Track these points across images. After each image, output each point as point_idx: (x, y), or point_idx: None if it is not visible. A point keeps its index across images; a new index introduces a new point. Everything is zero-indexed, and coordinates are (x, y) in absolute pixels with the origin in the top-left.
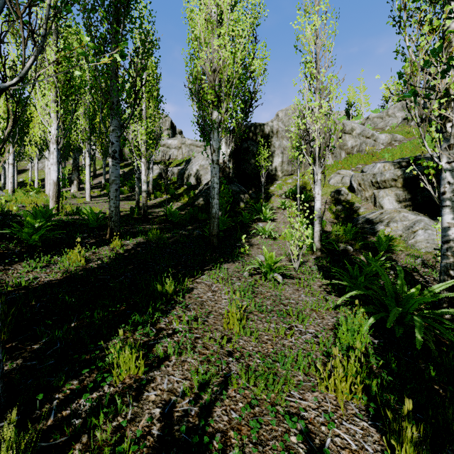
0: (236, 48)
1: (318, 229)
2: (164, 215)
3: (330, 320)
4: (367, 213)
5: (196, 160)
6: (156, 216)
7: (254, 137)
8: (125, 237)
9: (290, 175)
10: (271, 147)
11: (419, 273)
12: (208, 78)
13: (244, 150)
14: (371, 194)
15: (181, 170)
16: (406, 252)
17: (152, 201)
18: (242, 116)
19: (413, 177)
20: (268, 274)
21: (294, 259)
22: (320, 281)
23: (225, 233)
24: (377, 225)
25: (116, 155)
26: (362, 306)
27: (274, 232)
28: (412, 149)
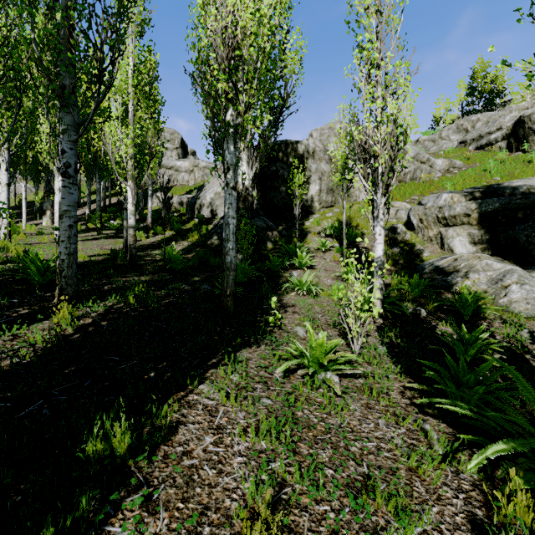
0: (262, 11)
1: (380, 285)
2: (163, 259)
3: (456, 507)
4: (434, 259)
5: (210, 186)
6: (150, 262)
7: (284, 158)
8: (87, 300)
9: (330, 207)
10: (306, 171)
11: (533, 355)
12: (218, 55)
13: (272, 175)
14: (436, 232)
15: (192, 199)
16: (500, 318)
17: (149, 239)
18: (270, 127)
19: (492, 212)
20: (316, 374)
21: (353, 338)
22: (399, 381)
23: (246, 286)
24: (451, 276)
25: (70, 171)
26: (506, 461)
27: (315, 285)
28: (476, 177)
